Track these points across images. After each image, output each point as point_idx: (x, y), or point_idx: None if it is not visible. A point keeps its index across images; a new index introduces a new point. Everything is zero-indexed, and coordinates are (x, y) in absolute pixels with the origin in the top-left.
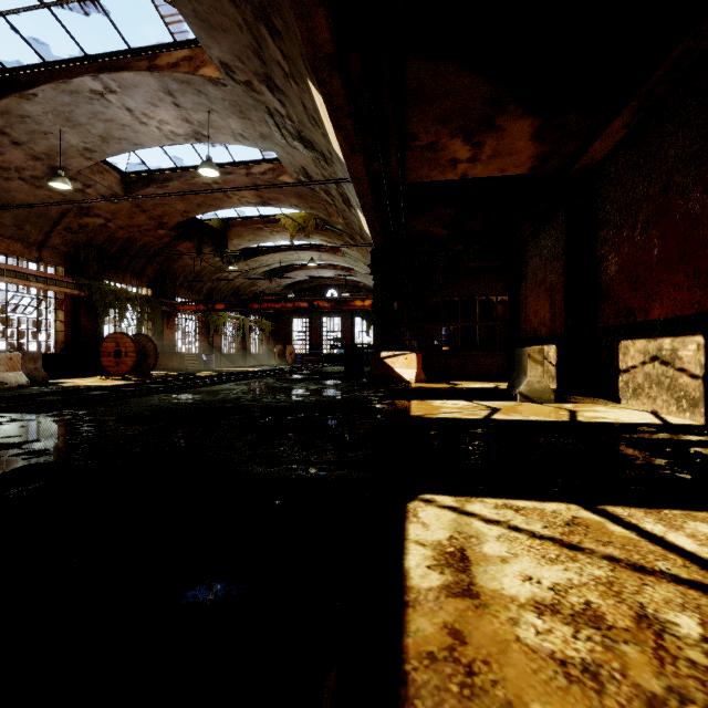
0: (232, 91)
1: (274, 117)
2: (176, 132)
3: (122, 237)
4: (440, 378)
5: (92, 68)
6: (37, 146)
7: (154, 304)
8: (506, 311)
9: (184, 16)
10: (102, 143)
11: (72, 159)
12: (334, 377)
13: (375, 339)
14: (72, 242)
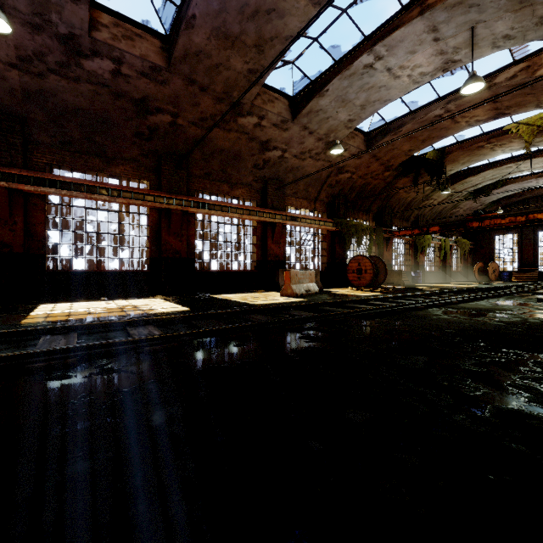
0: None
1: None
2: (424, 72)
3: (359, 184)
4: None
5: (368, 45)
6: (321, 130)
7: (378, 233)
8: None
9: None
10: (360, 111)
11: (339, 133)
12: None
13: None
14: (331, 195)
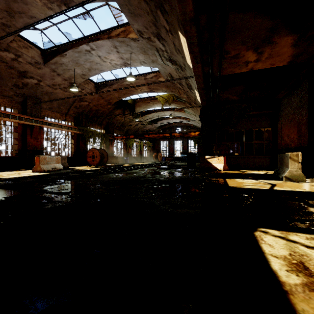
0: (141, 42)
1: (159, 52)
2: (117, 63)
3: (94, 109)
4: (234, 168)
5: (86, 41)
6: (65, 75)
7: (106, 136)
8: (269, 135)
9: (124, 12)
10: (88, 71)
11: (77, 79)
12: (183, 167)
13: (198, 150)
14: (77, 112)
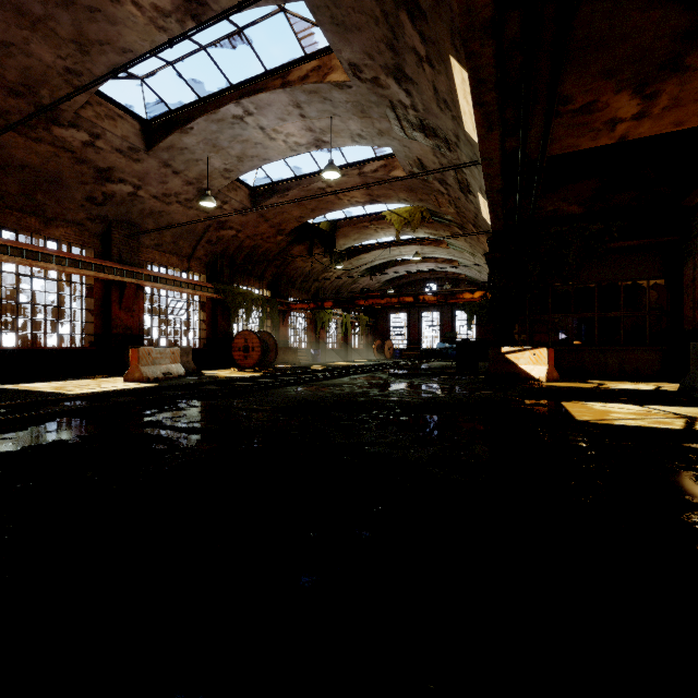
0: (357, 91)
1: (396, 110)
2: (299, 142)
3: (248, 245)
4: (572, 377)
5: (235, 95)
6: (190, 173)
7: (272, 304)
8: (660, 297)
9: (320, 25)
10: (238, 162)
11: (215, 181)
12: (448, 373)
13: (477, 333)
14: (211, 253)
